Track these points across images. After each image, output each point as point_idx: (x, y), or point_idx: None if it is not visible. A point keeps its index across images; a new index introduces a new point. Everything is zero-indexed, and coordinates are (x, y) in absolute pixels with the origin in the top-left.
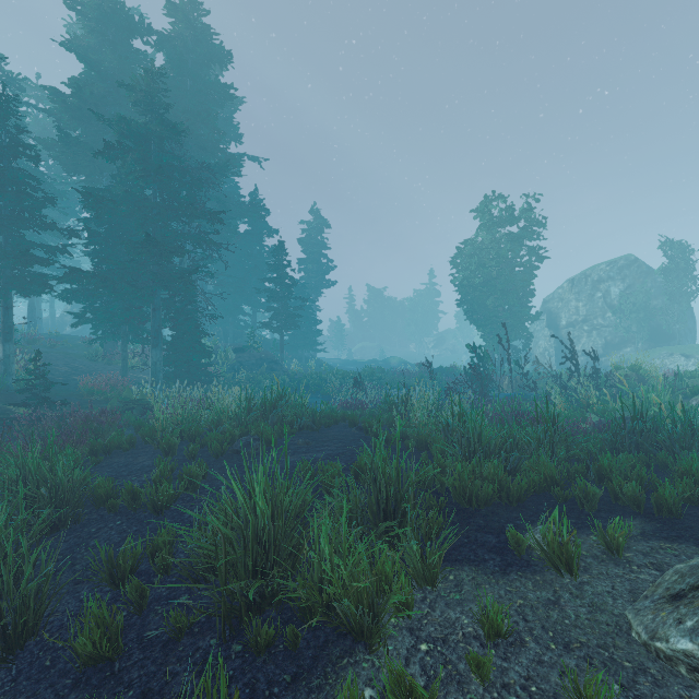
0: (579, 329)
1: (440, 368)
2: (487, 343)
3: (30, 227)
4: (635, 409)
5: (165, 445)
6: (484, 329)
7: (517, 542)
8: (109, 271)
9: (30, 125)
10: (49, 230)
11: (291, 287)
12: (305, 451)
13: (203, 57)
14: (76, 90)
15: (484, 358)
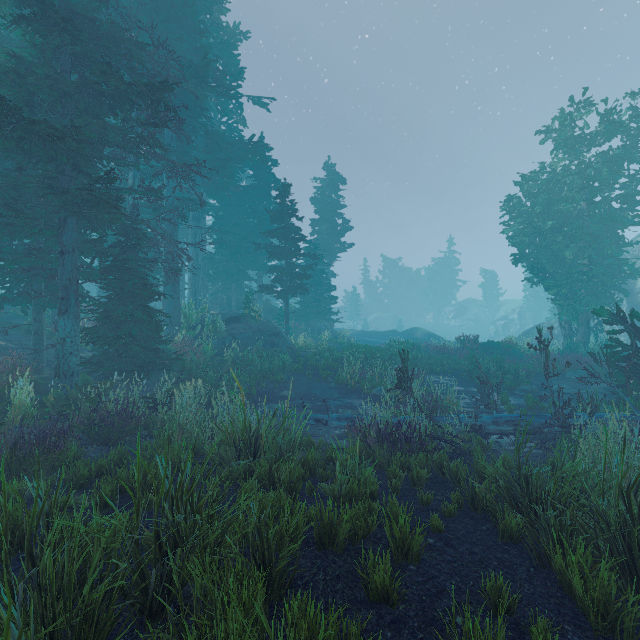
0: None
1: (490, 343)
2: (563, 310)
3: None
4: None
5: None
6: (560, 290)
7: None
8: None
9: None
10: None
11: (297, 241)
12: None
13: None
14: None
15: None
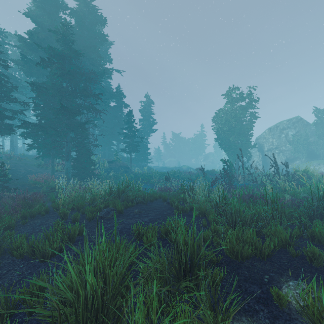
0: (273, 152)
1: (207, 171)
2: (230, 159)
3: (4, 101)
4: (318, 194)
5: (62, 213)
6: (228, 152)
7: (278, 297)
8: (45, 123)
9: (11, 55)
10: (19, 104)
11: (135, 132)
12: (138, 217)
13: (93, 21)
14: (30, 35)
15: (230, 166)
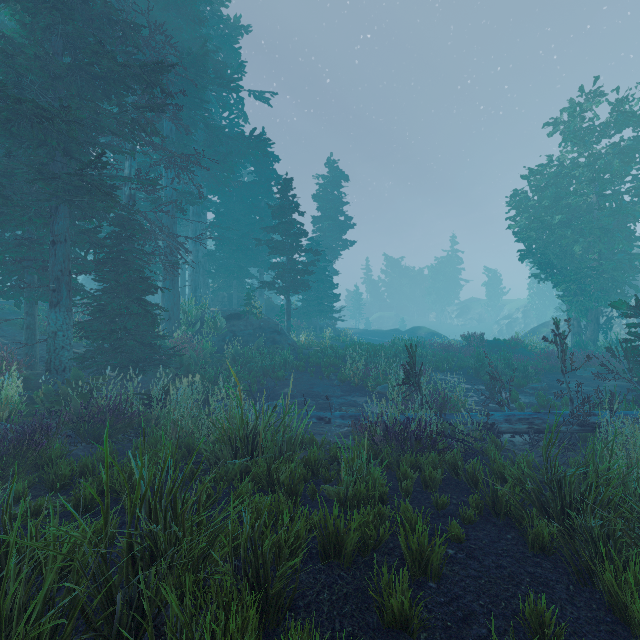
0: None
1: (496, 341)
2: (572, 307)
3: None
4: None
5: None
6: (569, 286)
7: None
8: None
9: None
10: None
11: (299, 236)
12: None
13: None
14: None
15: None
